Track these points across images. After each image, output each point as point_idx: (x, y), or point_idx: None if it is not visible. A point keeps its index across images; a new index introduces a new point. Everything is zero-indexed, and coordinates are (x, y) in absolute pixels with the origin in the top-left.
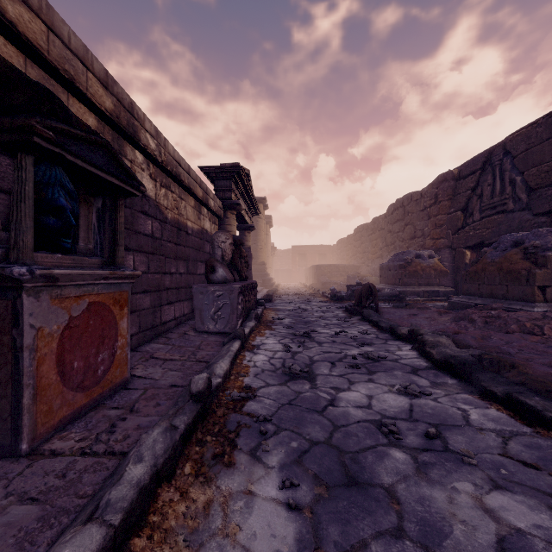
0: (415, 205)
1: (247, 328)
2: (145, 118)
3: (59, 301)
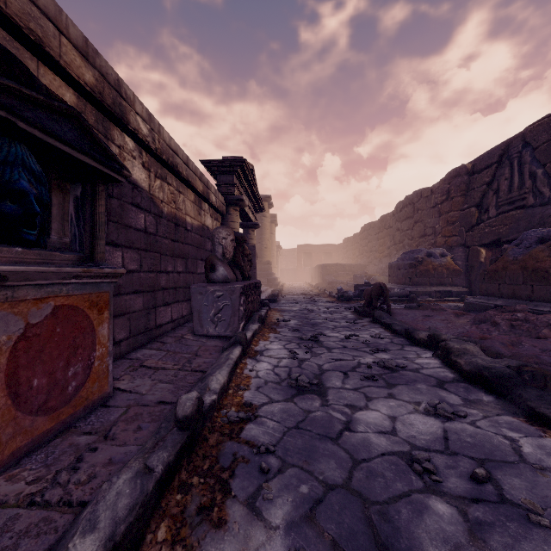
0: (425, 202)
1: (250, 331)
2: (135, 99)
3: (11, 305)
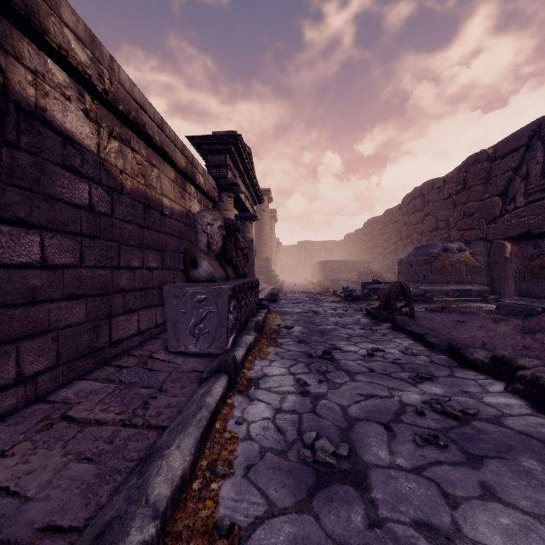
0: (437, 193)
1: (242, 347)
2: (61, 1)
3: None
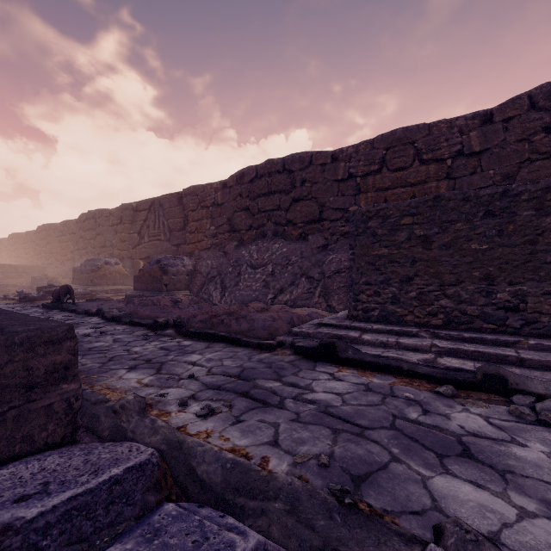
0: (105, 220)
1: None
2: None
3: None
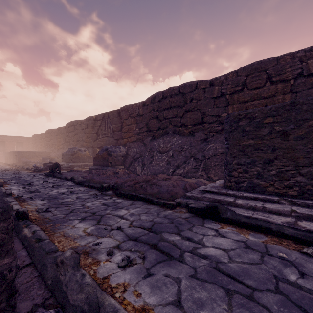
0: (79, 126)
1: None
2: None
3: None
